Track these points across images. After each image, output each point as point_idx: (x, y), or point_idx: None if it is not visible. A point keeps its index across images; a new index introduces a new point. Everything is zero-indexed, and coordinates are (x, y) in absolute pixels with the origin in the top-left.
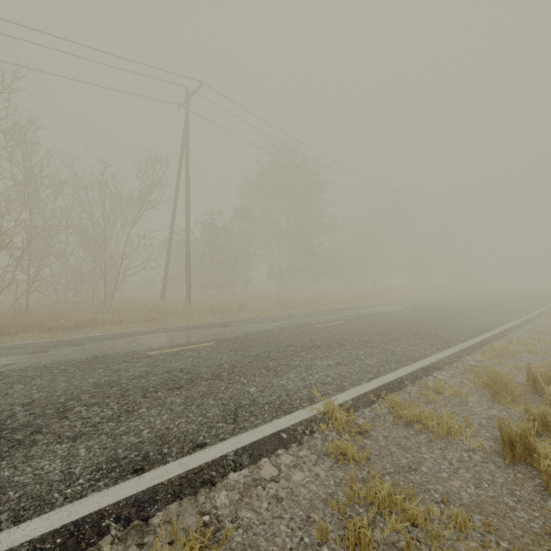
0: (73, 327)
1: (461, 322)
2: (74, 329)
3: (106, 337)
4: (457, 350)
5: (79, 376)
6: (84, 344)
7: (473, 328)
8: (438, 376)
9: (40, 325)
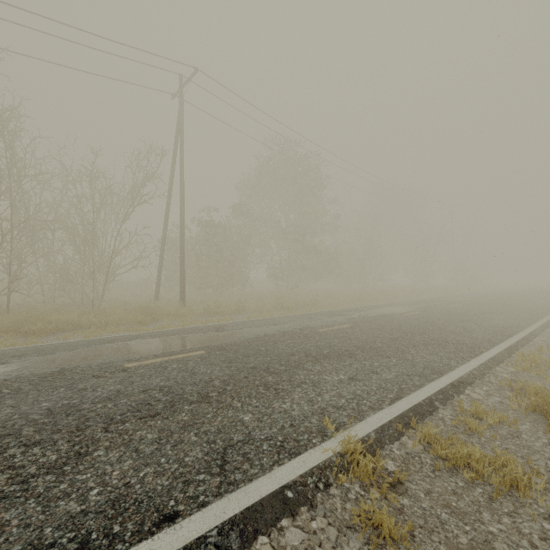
0: (53, 331)
1: (478, 325)
2: (54, 333)
3: (84, 344)
4: (485, 360)
5: (32, 398)
6: (55, 353)
7: (493, 332)
8: (472, 394)
9: (16, 329)
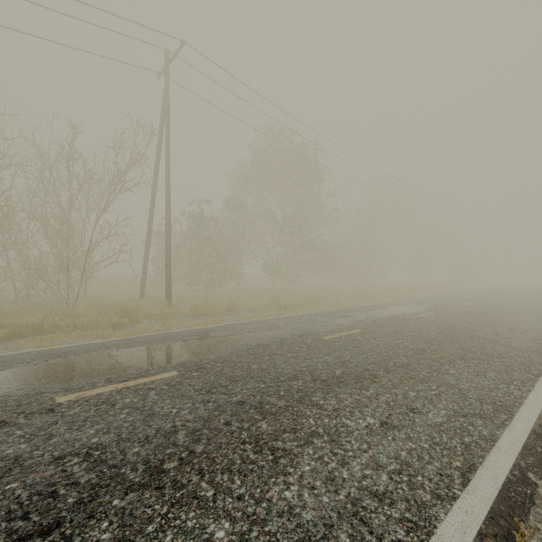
0: (8, 337)
1: (510, 329)
2: (8, 339)
3: (26, 359)
4: None
5: None
6: None
7: (534, 339)
8: None
9: None
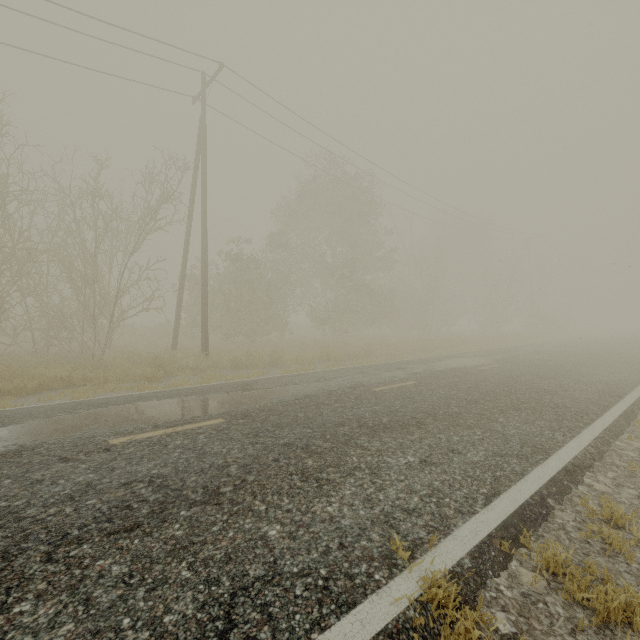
0: (36, 389)
1: (576, 382)
2: (37, 392)
3: (66, 408)
4: (600, 431)
5: None
6: (23, 422)
7: (598, 391)
8: (596, 485)
9: None
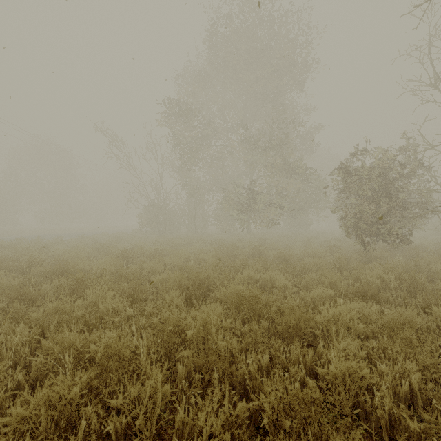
0: None
1: None
2: None
3: None
4: None
5: None
6: None
7: None
8: None
9: None
